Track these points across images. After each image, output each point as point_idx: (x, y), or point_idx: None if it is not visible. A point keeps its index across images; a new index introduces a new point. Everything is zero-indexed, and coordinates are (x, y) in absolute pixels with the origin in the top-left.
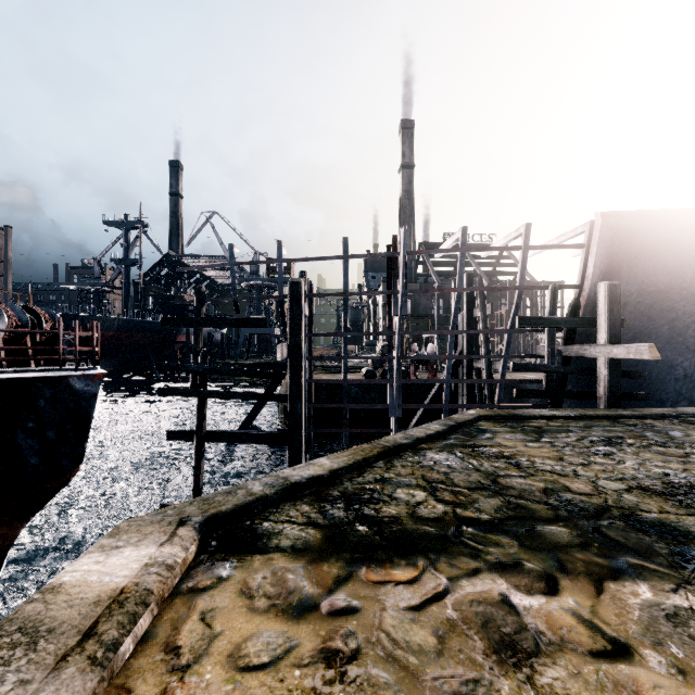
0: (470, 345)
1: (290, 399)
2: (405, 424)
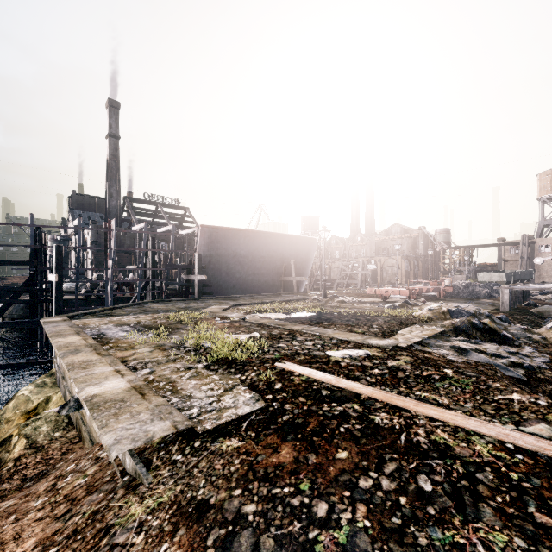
0: (154, 275)
1: (56, 300)
2: None
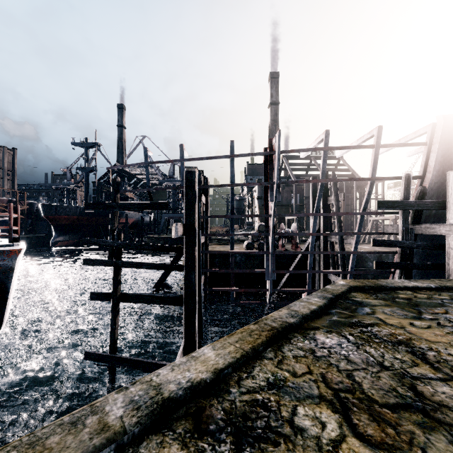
0: (325, 225)
1: (186, 269)
2: (276, 282)
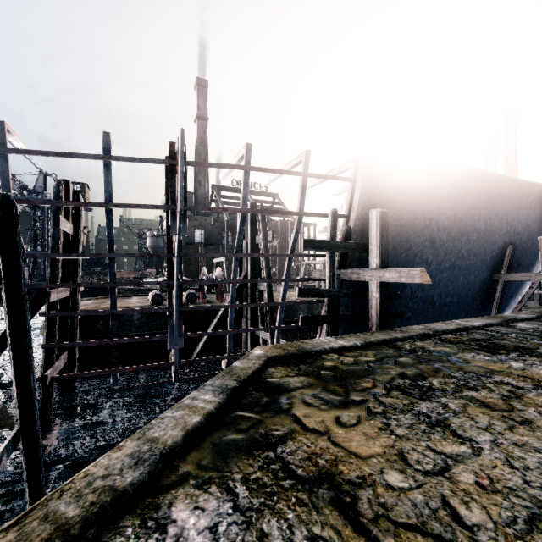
0: (254, 269)
1: None
2: (193, 346)
